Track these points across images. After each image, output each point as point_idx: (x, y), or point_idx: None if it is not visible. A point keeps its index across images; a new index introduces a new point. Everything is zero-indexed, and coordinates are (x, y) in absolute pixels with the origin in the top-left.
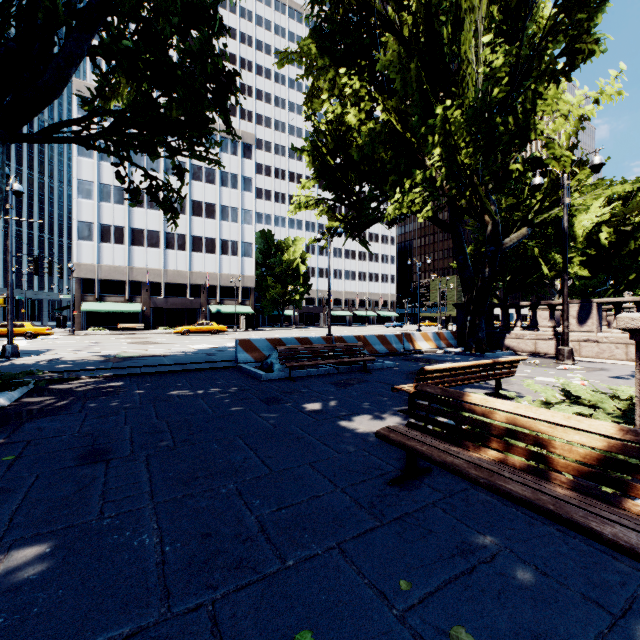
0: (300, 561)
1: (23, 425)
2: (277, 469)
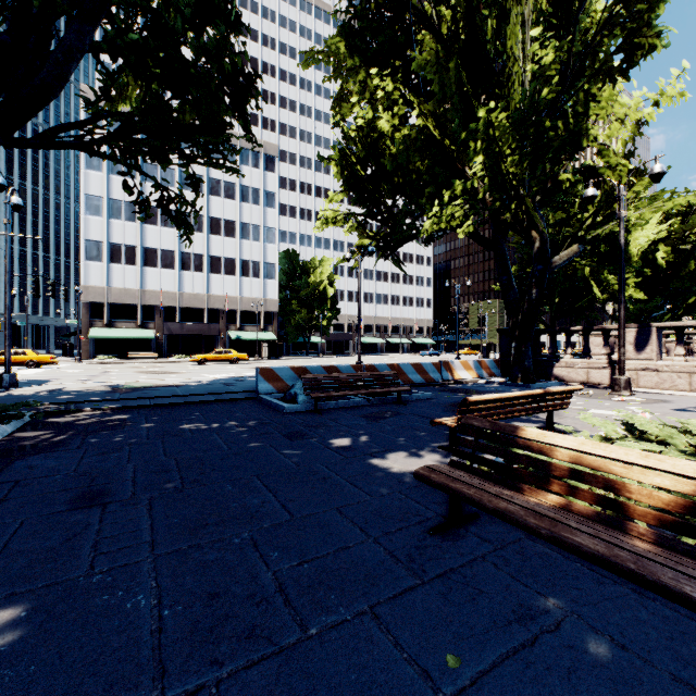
0: (325, 629)
1: (13, 463)
2: (299, 515)
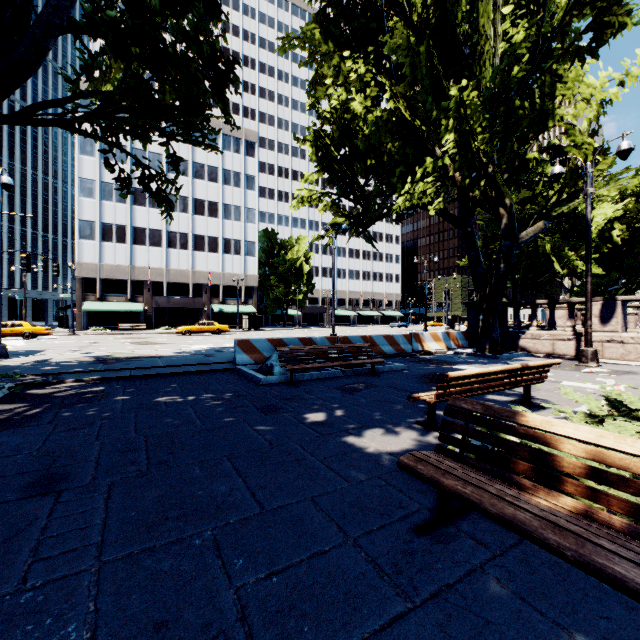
0: None
1: None
2: (270, 506)
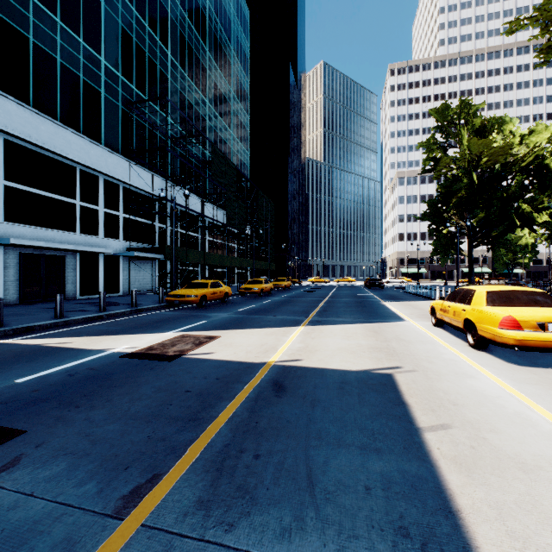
0: None
1: None
2: None
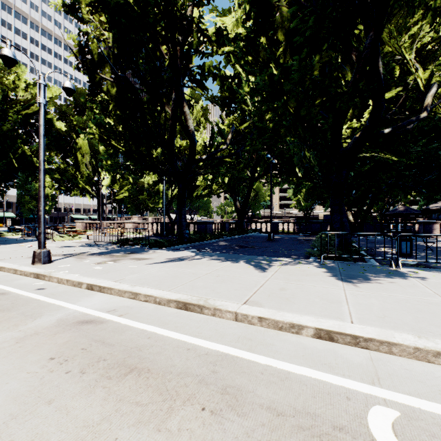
0: None
1: None
2: None
